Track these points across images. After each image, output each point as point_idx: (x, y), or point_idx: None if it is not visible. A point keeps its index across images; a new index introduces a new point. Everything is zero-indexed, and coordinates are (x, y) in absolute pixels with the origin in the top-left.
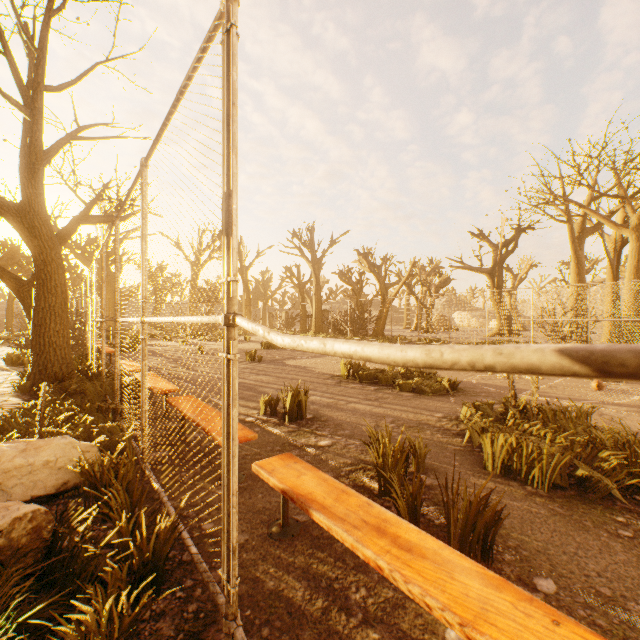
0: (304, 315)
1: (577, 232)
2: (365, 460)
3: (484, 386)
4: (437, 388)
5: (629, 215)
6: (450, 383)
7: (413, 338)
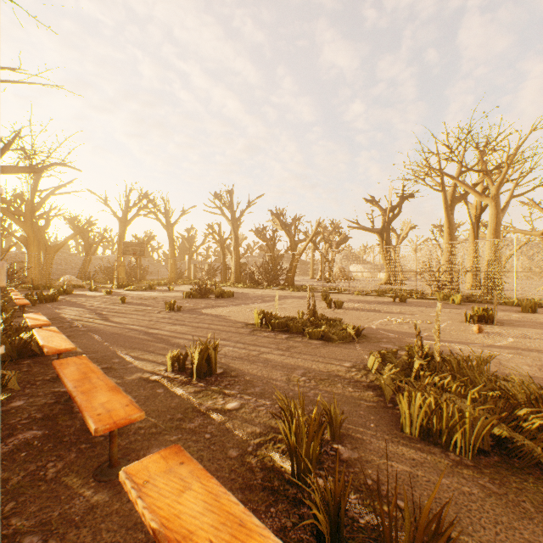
0: (225, 267)
1: (449, 200)
2: (276, 427)
3: (384, 331)
4: (343, 335)
5: (489, 187)
6: (355, 330)
7: (318, 287)
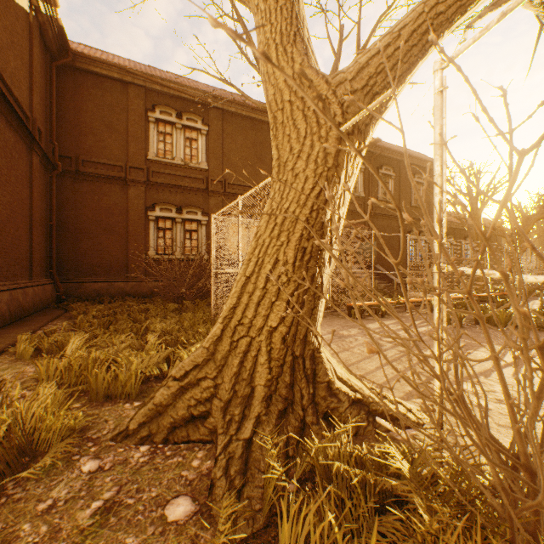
0: None
1: None
2: None
3: None
4: None
5: None
6: None
7: None
